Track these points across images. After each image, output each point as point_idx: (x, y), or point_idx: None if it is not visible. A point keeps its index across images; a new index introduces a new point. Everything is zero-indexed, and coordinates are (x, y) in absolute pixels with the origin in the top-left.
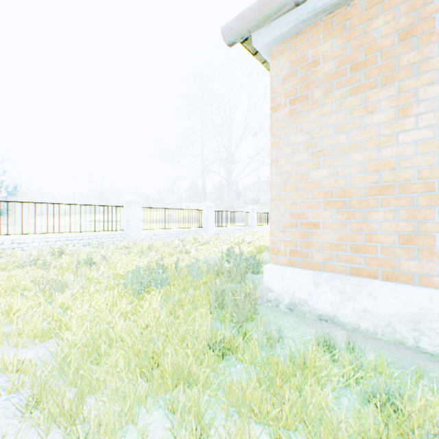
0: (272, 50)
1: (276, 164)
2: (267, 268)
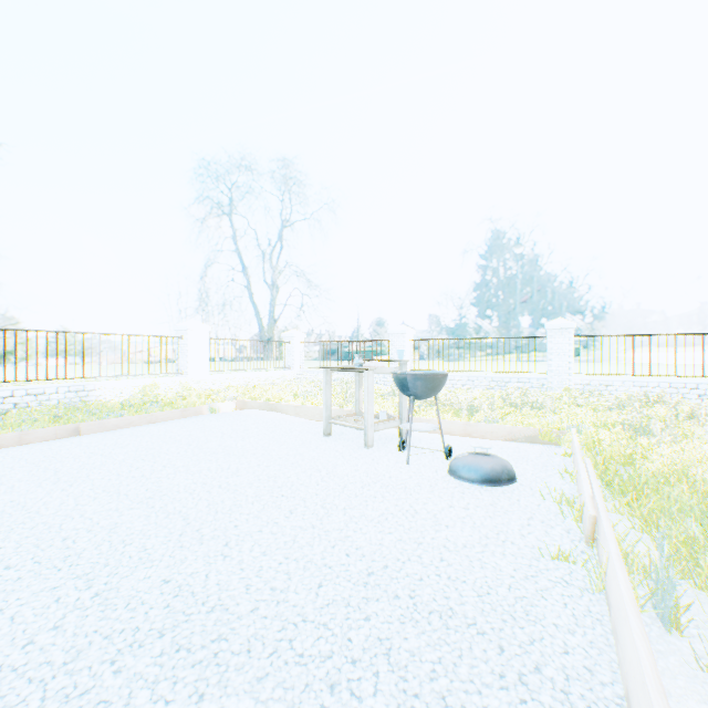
0: None
1: None
2: None
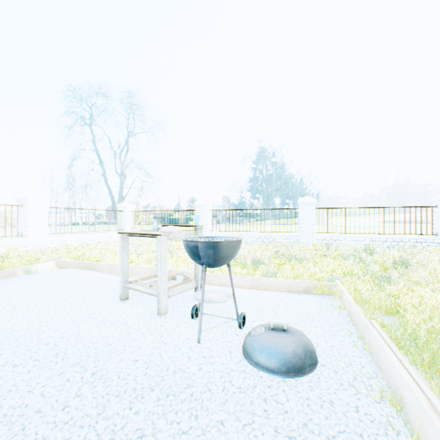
0: None
1: None
2: None
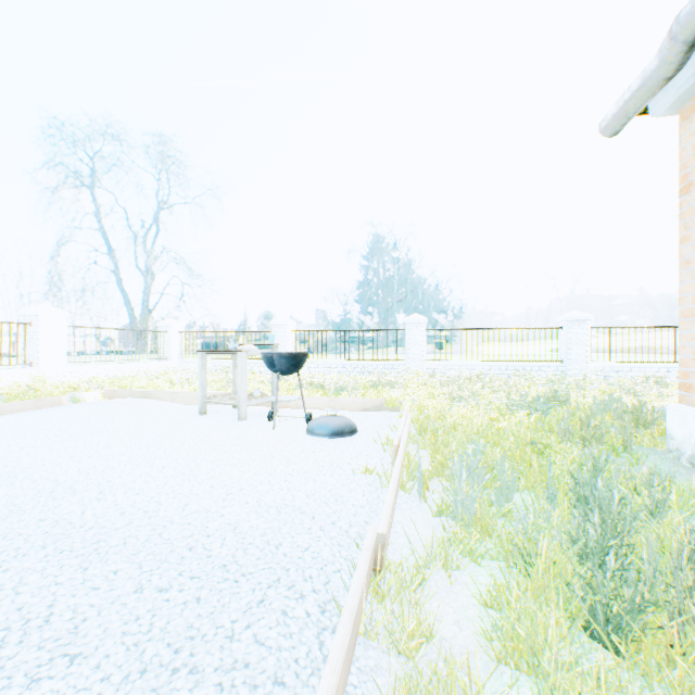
0: (683, 109)
1: (686, 266)
2: (666, 408)
